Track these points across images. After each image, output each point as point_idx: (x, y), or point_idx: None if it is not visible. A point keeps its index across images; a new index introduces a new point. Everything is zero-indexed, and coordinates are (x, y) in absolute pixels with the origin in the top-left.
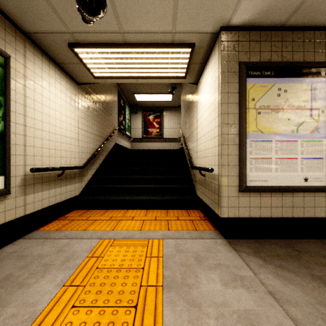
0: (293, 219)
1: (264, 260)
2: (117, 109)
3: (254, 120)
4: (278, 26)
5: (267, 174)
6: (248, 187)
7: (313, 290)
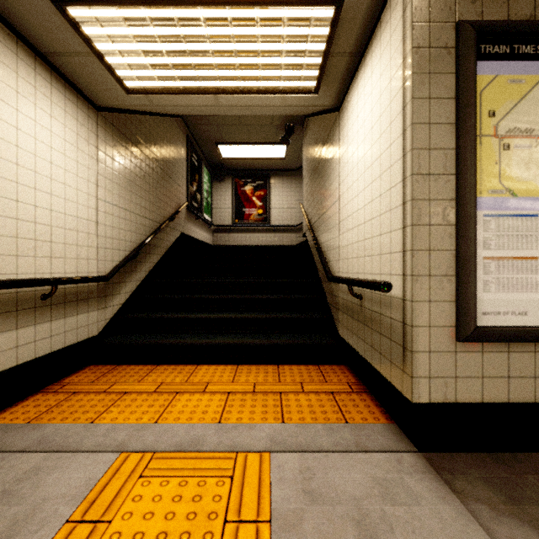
0: None
1: None
2: (186, 170)
3: (496, 164)
4: None
5: (527, 298)
6: (481, 330)
7: None
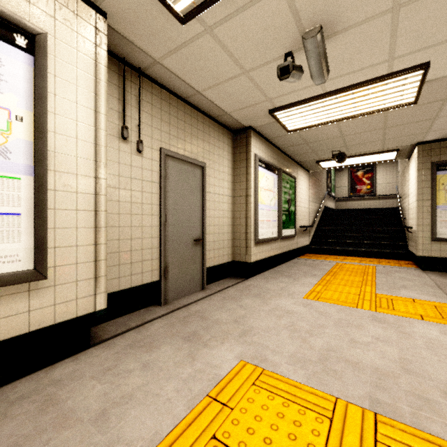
0: None
1: (442, 276)
2: (325, 174)
3: (444, 197)
4: None
5: None
6: (437, 238)
7: None
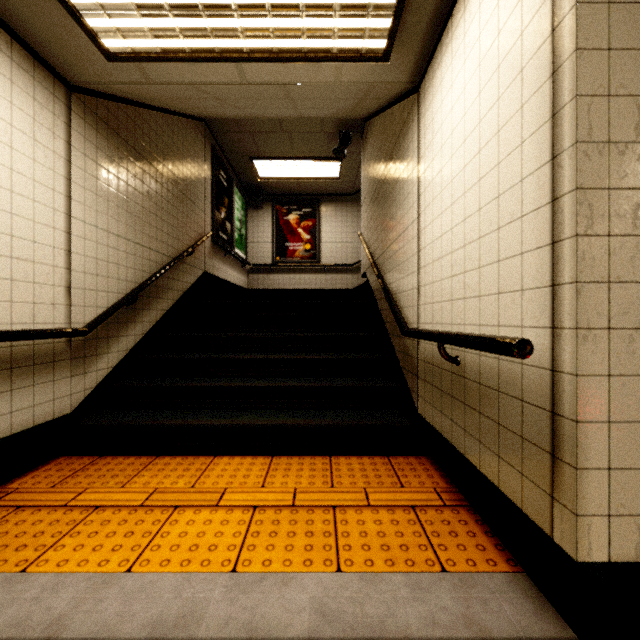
0: None
1: None
2: (211, 191)
3: None
4: None
5: None
6: None
7: None
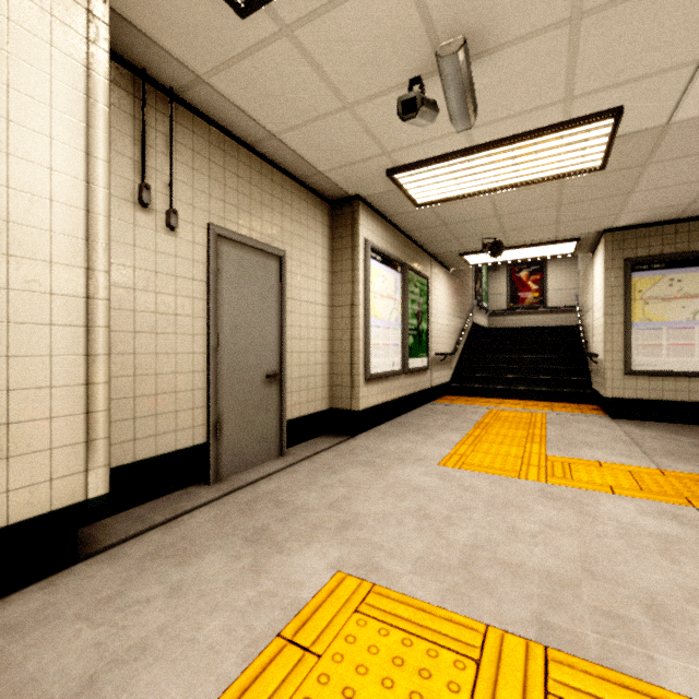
0: (690, 404)
1: (638, 426)
2: (474, 275)
3: (641, 310)
4: (671, 220)
5: (656, 360)
6: (633, 371)
7: (661, 434)
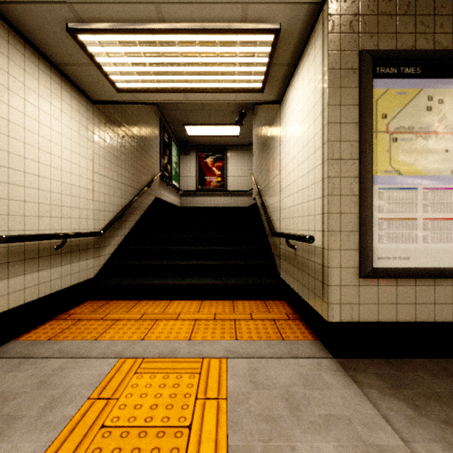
0: None
1: (414, 405)
2: (159, 146)
3: (387, 152)
4: None
5: (409, 247)
6: (376, 270)
7: None
